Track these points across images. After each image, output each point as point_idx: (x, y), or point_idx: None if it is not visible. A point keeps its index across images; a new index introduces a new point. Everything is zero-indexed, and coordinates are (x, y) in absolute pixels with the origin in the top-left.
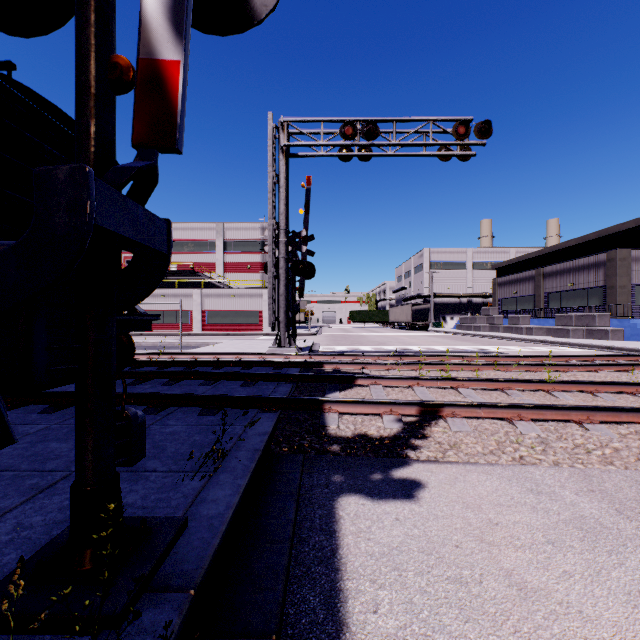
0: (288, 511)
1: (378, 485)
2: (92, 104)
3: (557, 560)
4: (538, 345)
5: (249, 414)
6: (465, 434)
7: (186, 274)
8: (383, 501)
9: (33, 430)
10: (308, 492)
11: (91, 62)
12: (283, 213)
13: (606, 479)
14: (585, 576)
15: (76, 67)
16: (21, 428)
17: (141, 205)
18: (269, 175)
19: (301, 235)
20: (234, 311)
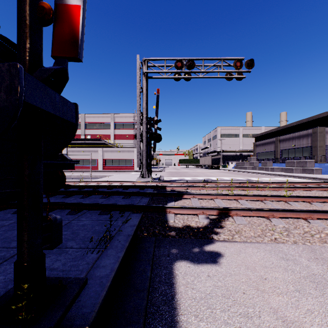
0: (146, 271)
1: (197, 255)
2: (27, 30)
3: (303, 302)
4: (277, 177)
5: (126, 214)
6: (243, 225)
7: (95, 140)
8: (200, 265)
9: (7, 223)
10: (158, 259)
11: (26, 5)
12: (145, 108)
13: (324, 251)
14: (320, 312)
15: (17, 8)
16: (0, 222)
17: (58, 93)
18: (137, 88)
19: (154, 119)
20: (119, 159)
